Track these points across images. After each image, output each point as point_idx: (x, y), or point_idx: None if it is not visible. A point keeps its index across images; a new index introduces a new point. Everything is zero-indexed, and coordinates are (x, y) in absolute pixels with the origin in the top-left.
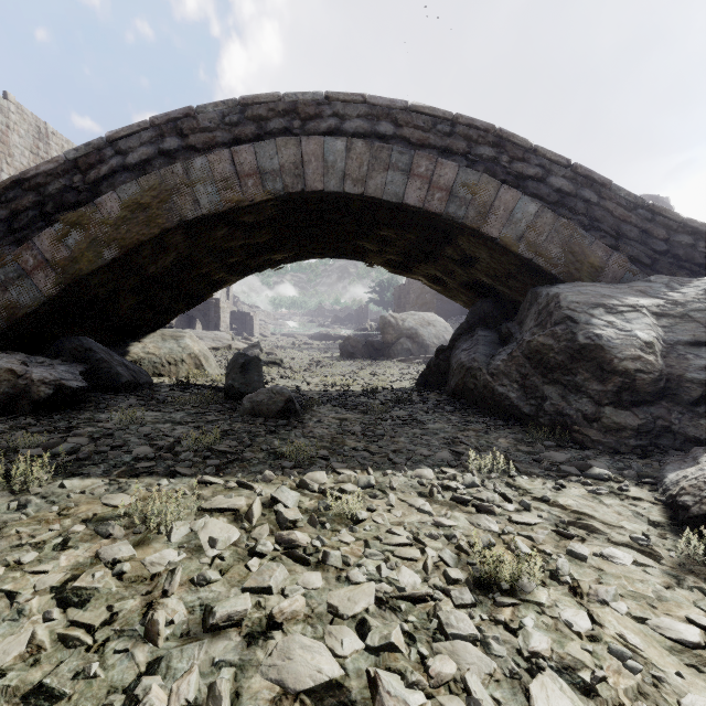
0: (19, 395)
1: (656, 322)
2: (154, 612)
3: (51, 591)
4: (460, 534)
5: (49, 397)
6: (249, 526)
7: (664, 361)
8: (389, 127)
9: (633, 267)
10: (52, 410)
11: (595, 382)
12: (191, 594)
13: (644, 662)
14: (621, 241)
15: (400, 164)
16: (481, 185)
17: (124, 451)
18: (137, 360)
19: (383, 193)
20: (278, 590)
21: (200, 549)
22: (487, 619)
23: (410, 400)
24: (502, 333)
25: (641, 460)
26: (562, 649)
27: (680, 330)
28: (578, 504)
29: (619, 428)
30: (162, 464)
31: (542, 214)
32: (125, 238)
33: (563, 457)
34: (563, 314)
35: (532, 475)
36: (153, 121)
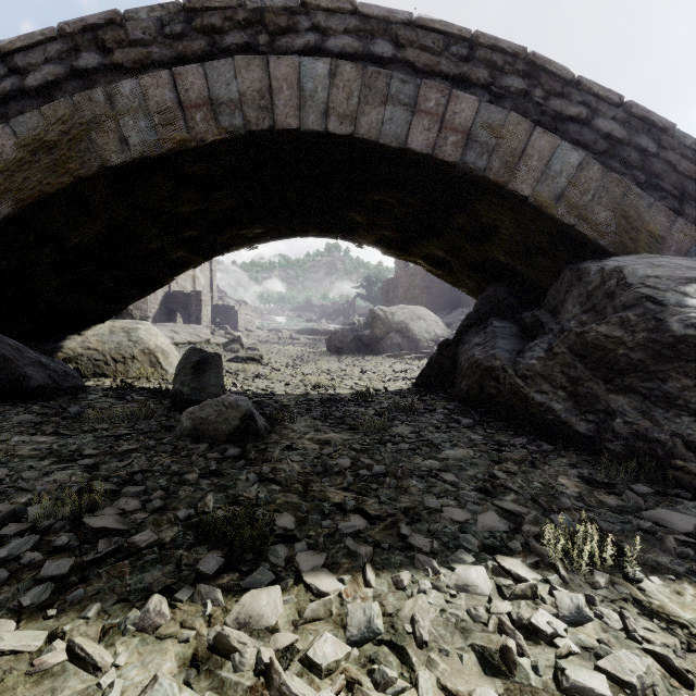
0: None
1: None
2: None
3: None
4: None
5: None
6: None
7: None
8: (388, 47)
9: None
10: None
11: None
12: None
13: None
14: (686, 203)
15: (402, 97)
16: (508, 127)
17: None
18: (72, 357)
19: (379, 135)
20: None
21: None
22: None
23: (413, 409)
24: (526, 324)
25: None
26: None
27: None
28: None
29: None
30: None
31: (587, 166)
32: (22, 189)
33: (686, 521)
34: (637, 294)
35: (666, 575)
36: (63, 28)
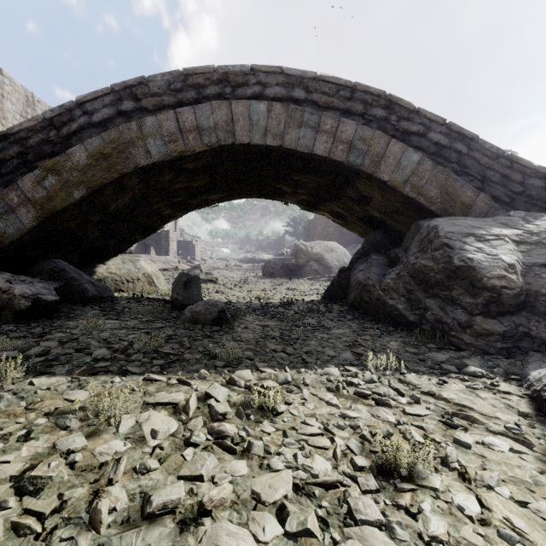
0: (3, 307)
1: (516, 248)
2: (99, 501)
3: (10, 480)
4: (363, 424)
5: (28, 308)
6: (186, 418)
7: (524, 279)
8: (302, 93)
9: (496, 204)
10: (31, 319)
11: (467, 296)
12: (133, 481)
13: (530, 545)
14: (486, 183)
15: (311, 123)
16: (375, 139)
17: (86, 353)
18: (102, 278)
19: (297, 145)
20: (209, 478)
21: (143, 440)
22: (390, 504)
23: (318, 311)
24: (391, 257)
25: (506, 360)
26: (457, 532)
27: (535, 254)
28: (459, 398)
29: (488, 333)
30: (116, 364)
31: (423, 162)
32: (90, 181)
33: (443, 357)
34: (441, 242)
35: (419, 373)
36: (113, 88)
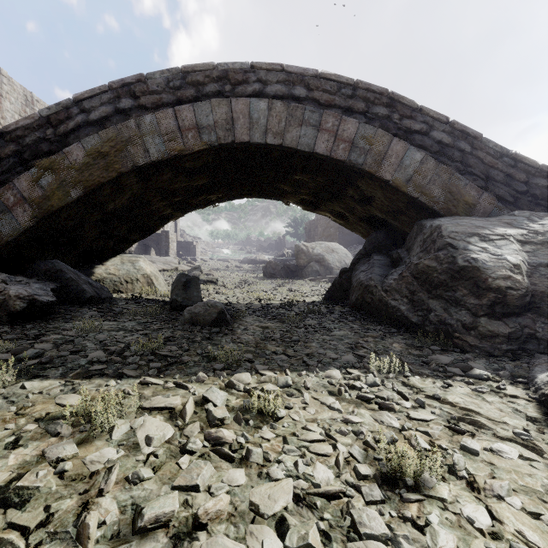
0: None
1: (521, 248)
2: (87, 514)
3: None
4: (366, 430)
5: (23, 310)
6: (183, 424)
7: (529, 280)
8: (303, 90)
9: (500, 204)
10: (26, 320)
11: (472, 297)
12: (125, 492)
13: None
14: (490, 183)
15: (312, 121)
16: (377, 138)
17: (81, 355)
18: (100, 279)
19: (297, 144)
20: (205, 487)
21: (137, 447)
22: (395, 516)
23: (320, 312)
24: (393, 258)
25: (512, 362)
26: (467, 547)
27: (541, 254)
28: (465, 401)
29: (493, 335)
30: (112, 367)
31: (426, 161)
32: (88, 180)
33: (447, 359)
34: (444, 242)
35: (423, 376)
36: (111, 85)
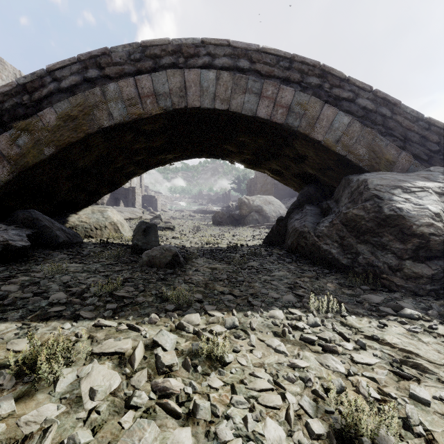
0: None
1: (439, 199)
2: None
3: None
4: (313, 376)
5: None
6: (131, 371)
7: None
8: (246, 63)
9: (416, 161)
10: (1, 263)
11: (397, 242)
12: None
13: None
14: (407, 143)
15: (254, 89)
16: (310, 104)
17: (43, 297)
18: (73, 226)
19: (242, 109)
20: None
21: (80, 400)
22: None
23: (261, 254)
24: (323, 208)
25: (437, 301)
26: None
27: None
28: (402, 342)
29: (417, 276)
30: (71, 308)
31: (352, 124)
32: (59, 140)
33: (378, 299)
34: (371, 194)
35: (358, 315)
36: (80, 58)
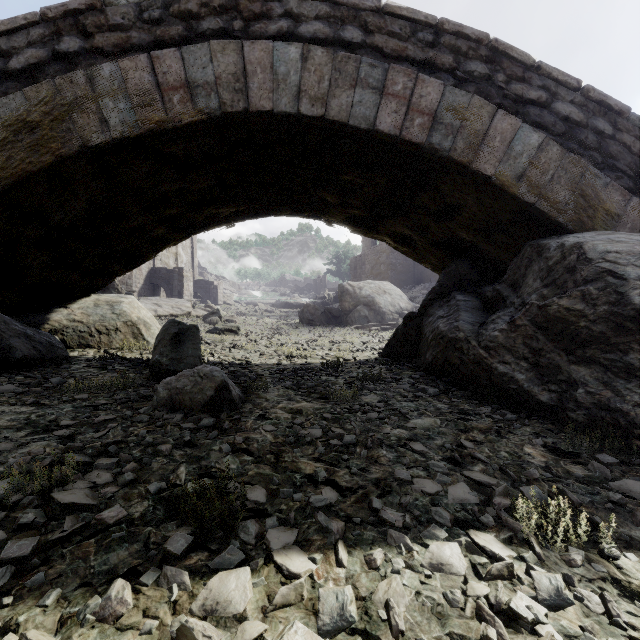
0: None
1: None
2: None
3: None
4: None
5: None
6: None
7: None
8: (357, 33)
9: None
10: None
11: None
12: None
13: None
14: None
15: (371, 80)
16: (472, 109)
17: None
18: (58, 328)
19: (349, 117)
20: None
21: None
22: None
23: (381, 379)
24: (487, 297)
25: None
26: None
27: None
28: None
29: None
30: None
31: (546, 147)
32: (5, 168)
33: None
34: (598, 268)
35: None
36: (45, 13)
